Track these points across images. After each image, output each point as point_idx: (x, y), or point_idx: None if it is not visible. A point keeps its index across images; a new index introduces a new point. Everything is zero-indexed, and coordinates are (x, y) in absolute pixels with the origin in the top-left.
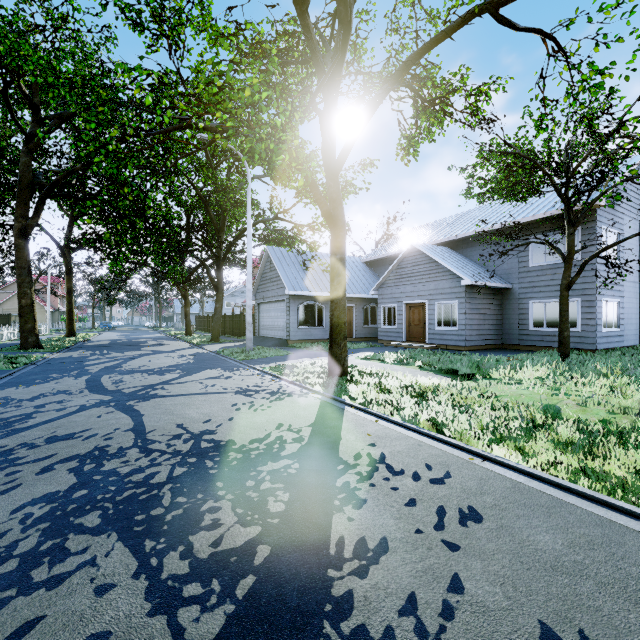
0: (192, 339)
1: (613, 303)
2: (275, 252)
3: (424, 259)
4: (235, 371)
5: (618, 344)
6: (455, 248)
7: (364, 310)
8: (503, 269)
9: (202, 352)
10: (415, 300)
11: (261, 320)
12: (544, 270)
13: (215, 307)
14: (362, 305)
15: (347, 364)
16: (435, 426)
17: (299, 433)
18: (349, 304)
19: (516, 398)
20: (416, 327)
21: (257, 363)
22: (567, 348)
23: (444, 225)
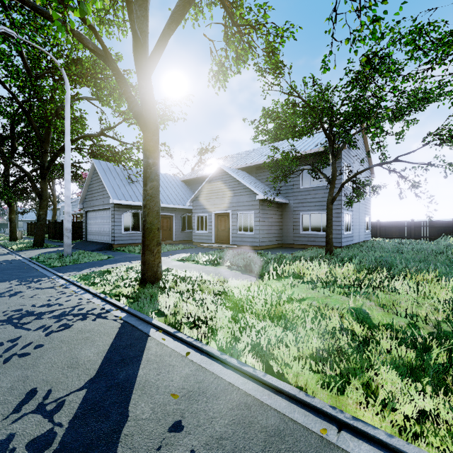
0: (13, 245)
1: (349, 215)
2: (101, 165)
3: (229, 178)
4: (33, 283)
5: (351, 242)
6: (250, 173)
7: (182, 218)
8: (283, 189)
9: (12, 259)
10: (222, 210)
11: (88, 226)
12: (309, 191)
13: (38, 214)
14: (180, 214)
15: (161, 270)
16: (261, 361)
17: (53, 417)
18: (169, 213)
19: (323, 301)
20: (223, 232)
21: (69, 270)
22: (331, 247)
23: (242, 156)
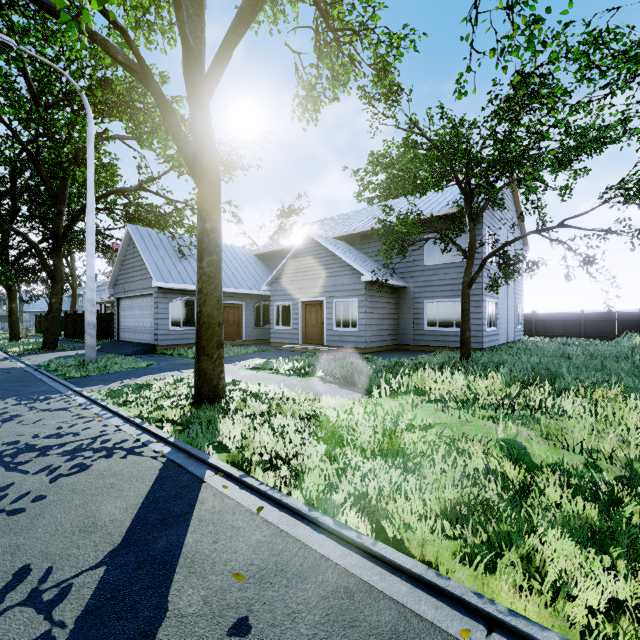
0: (14, 346)
1: (493, 304)
2: (140, 233)
3: (322, 252)
4: (38, 402)
5: (496, 342)
6: (352, 243)
7: (255, 308)
8: (399, 267)
9: (11, 367)
10: (312, 297)
11: (122, 320)
12: (437, 269)
13: (50, 302)
14: (253, 303)
15: (223, 383)
16: (369, 522)
17: (52, 612)
18: (237, 301)
19: (458, 428)
20: (313, 328)
21: (91, 383)
22: (469, 349)
23: (340, 220)
